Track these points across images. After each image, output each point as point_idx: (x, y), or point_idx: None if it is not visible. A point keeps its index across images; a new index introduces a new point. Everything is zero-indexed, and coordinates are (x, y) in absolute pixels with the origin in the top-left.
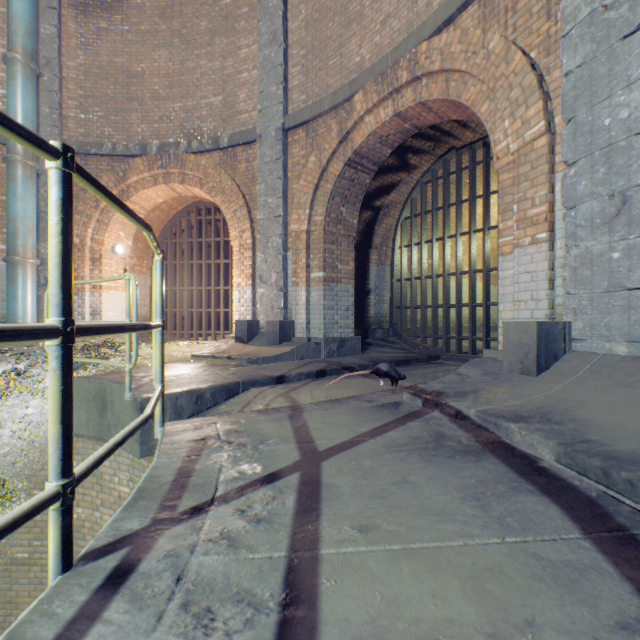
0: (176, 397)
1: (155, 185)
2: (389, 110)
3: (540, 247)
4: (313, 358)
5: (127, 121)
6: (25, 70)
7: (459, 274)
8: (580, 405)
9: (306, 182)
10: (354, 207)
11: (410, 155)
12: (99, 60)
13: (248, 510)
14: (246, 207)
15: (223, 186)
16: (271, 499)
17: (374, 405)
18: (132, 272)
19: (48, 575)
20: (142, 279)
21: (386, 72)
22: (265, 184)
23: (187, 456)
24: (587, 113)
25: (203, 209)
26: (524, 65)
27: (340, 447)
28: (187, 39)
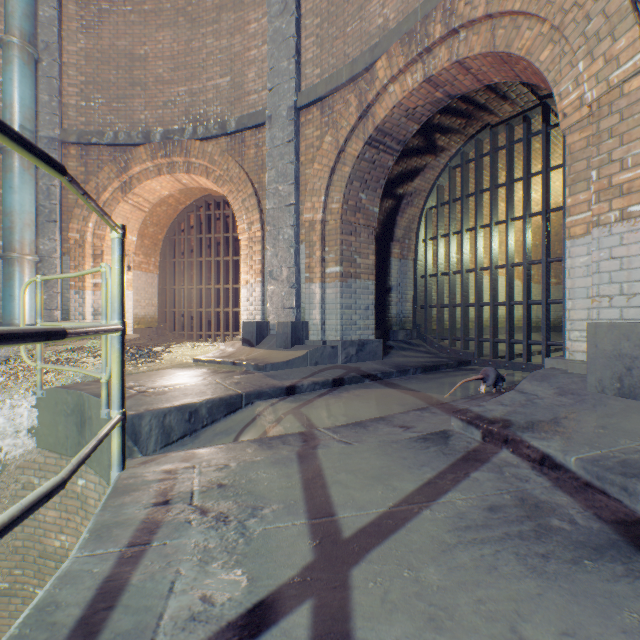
0: (163, 414)
1: (159, 176)
2: (418, 75)
3: (635, 223)
4: (329, 363)
5: (130, 108)
6: (22, 54)
7: (494, 268)
8: None
9: (321, 165)
10: (375, 193)
11: (438, 135)
12: (100, 44)
13: None
14: (255, 196)
15: (230, 174)
16: None
17: (414, 437)
18: (138, 270)
19: None
20: (149, 277)
21: (415, 29)
22: (275, 170)
23: (128, 546)
24: None
25: (212, 203)
26: None
27: (378, 529)
28: (192, 17)
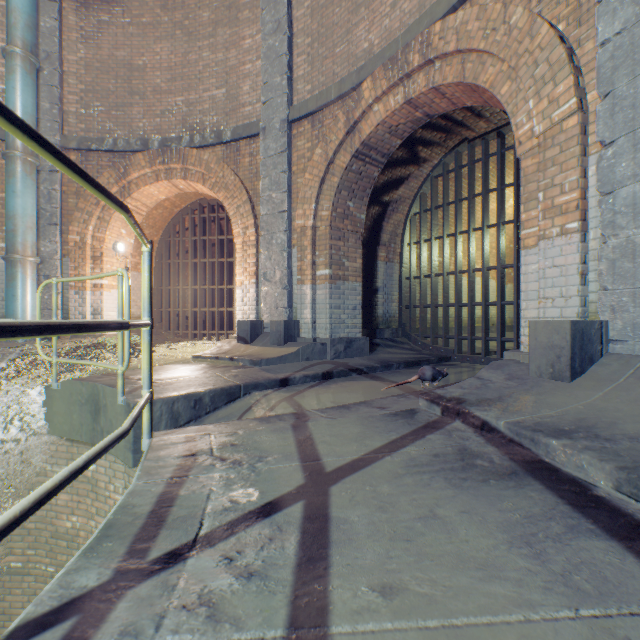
0: (172, 401)
1: (157, 181)
2: (399, 97)
3: (570, 238)
4: (319, 359)
5: (128, 116)
6: (24, 64)
7: (472, 271)
8: (630, 417)
9: (312, 175)
10: (362, 201)
11: (420, 147)
12: (100, 54)
13: (237, 558)
14: (249, 203)
15: (226, 181)
16: (267, 541)
17: (387, 413)
18: (135, 271)
19: (42, 586)
20: None
21: (396, 56)
22: (269, 178)
23: (172, 477)
24: (628, 85)
25: (207, 206)
26: (552, 38)
27: (351, 467)
28: (189, 31)
